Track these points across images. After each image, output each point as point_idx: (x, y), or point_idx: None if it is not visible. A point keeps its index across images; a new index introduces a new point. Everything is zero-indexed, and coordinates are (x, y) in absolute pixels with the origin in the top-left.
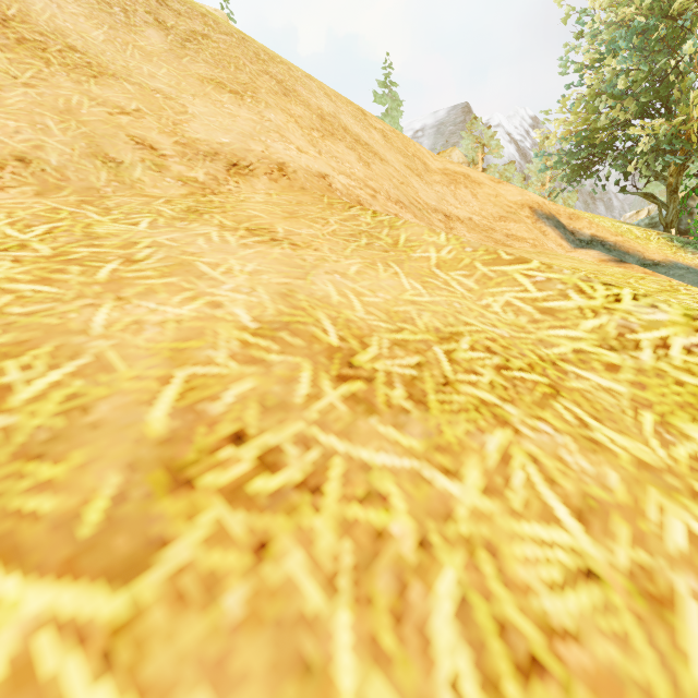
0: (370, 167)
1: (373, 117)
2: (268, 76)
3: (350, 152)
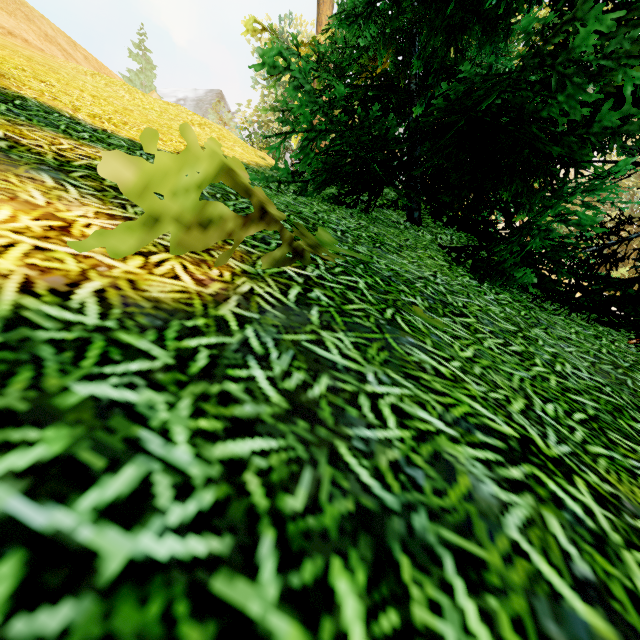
0: (68, 60)
1: (82, 49)
2: (21, 12)
3: (59, 51)
